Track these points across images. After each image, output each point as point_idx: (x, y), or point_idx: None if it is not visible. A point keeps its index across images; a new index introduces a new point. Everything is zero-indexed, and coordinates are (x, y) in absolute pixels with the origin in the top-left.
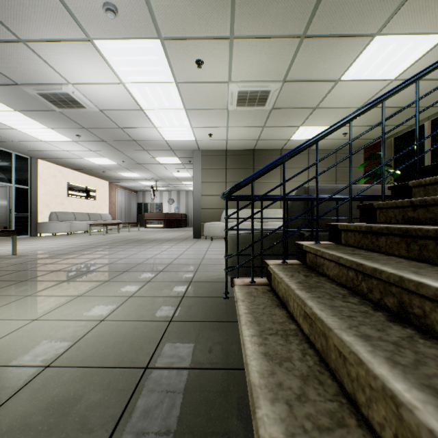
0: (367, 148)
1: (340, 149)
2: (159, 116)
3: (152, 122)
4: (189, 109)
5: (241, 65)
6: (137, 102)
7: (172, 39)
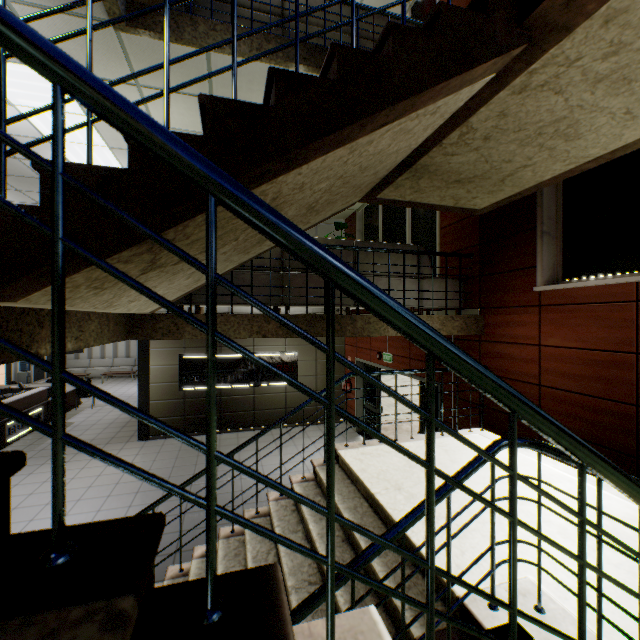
0: (347, 219)
1: None
2: (75, 150)
3: (67, 156)
4: (115, 148)
5: (160, 112)
6: (38, 130)
7: None
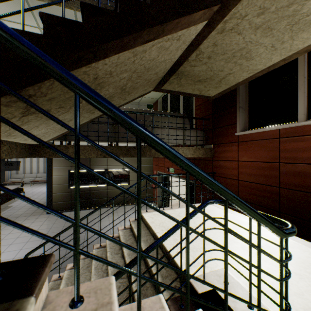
0: (154, 103)
1: (141, 102)
2: None
3: None
4: None
5: None
6: None
7: (1, 19)
